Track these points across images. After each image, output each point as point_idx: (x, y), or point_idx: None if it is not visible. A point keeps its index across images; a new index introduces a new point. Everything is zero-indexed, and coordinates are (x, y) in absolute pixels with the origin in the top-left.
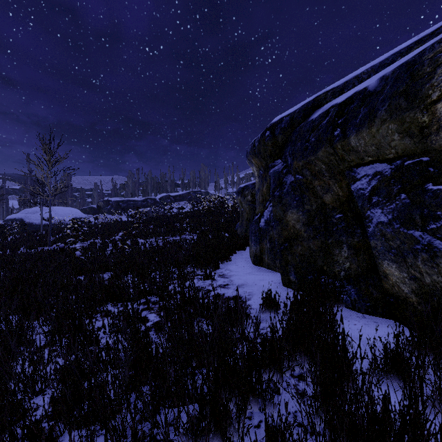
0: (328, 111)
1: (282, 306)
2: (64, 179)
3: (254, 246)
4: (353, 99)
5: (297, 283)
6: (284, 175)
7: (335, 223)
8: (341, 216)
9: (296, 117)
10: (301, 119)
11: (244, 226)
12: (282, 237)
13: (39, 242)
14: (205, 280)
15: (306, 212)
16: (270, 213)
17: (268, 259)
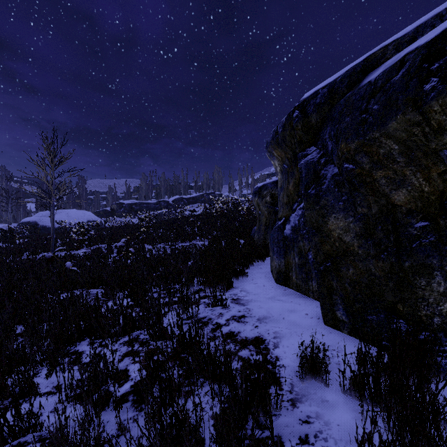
0: (402, 60)
1: (330, 365)
2: (79, 182)
3: (277, 260)
4: None
5: (348, 324)
6: (321, 166)
7: (416, 235)
8: (426, 225)
9: (338, 86)
10: (345, 89)
11: (261, 232)
12: (322, 253)
13: (43, 247)
14: (214, 306)
15: (360, 217)
16: (299, 218)
17: (297, 278)
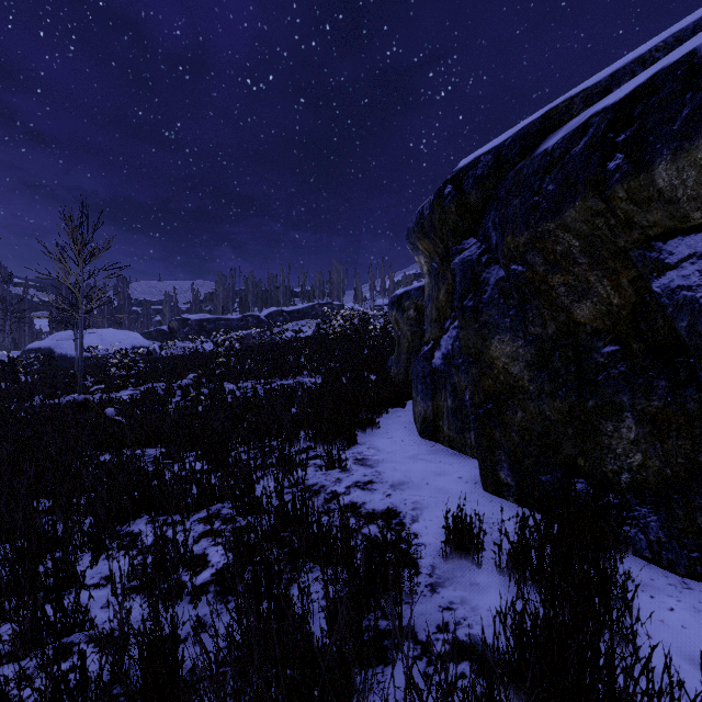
0: (585, 125)
1: (486, 542)
2: (118, 285)
3: (422, 403)
4: (655, 84)
5: (515, 488)
6: (483, 267)
7: (603, 364)
8: (616, 350)
9: (507, 152)
10: (517, 157)
11: (402, 363)
12: (481, 391)
13: (65, 388)
14: (329, 469)
15: (533, 340)
16: (453, 342)
17: (451, 429)
